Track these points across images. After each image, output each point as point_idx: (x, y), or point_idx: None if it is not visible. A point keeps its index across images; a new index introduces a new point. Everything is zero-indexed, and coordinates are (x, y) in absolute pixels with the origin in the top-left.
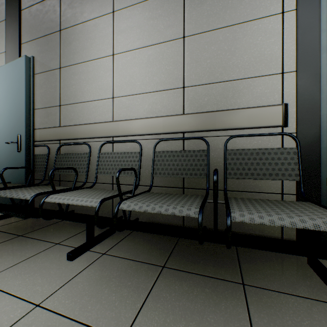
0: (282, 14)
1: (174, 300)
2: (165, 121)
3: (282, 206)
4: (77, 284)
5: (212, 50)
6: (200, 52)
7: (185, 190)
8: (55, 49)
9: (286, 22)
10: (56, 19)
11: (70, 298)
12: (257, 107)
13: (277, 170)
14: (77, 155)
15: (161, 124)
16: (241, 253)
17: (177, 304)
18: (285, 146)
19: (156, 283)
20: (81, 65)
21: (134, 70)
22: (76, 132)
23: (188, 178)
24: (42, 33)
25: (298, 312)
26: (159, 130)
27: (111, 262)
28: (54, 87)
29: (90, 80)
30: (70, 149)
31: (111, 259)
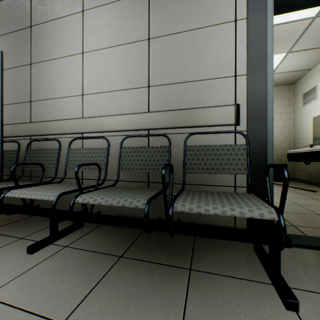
0: (235, 21)
1: (121, 286)
2: (131, 118)
3: (225, 197)
4: (31, 276)
5: (175, 53)
6: (164, 54)
7: (150, 184)
8: (26, 45)
9: (238, 30)
10: (27, 15)
11: (20, 289)
12: (213, 107)
13: (229, 165)
14: (47, 150)
15: (127, 122)
16: (197, 242)
17: (123, 290)
18: (237, 143)
19: (109, 271)
20: (52, 61)
21: (102, 68)
22: (47, 128)
23: (152, 172)
24: (13, 29)
25: (231, 291)
26: (126, 127)
27: (71, 254)
28: (25, 82)
29: (61, 77)
30: (40, 145)
31: (71, 251)
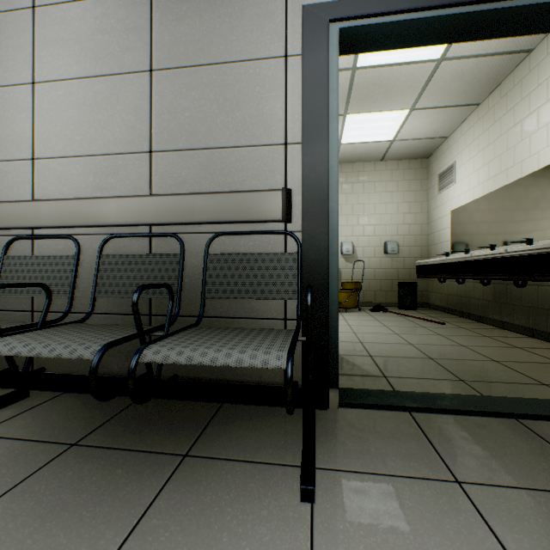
0: (286, 58)
1: (48, 494)
2: (120, 205)
3: (242, 336)
4: None
5: (193, 98)
6: (176, 98)
7: (154, 318)
8: None
9: (290, 71)
10: None
11: None
12: (251, 191)
13: (272, 285)
14: None
15: (112, 210)
16: (223, 411)
17: (48, 499)
18: (289, 251)
19: (38, 471)
20: None
21: (70, 114)
22: None
23: (157, 298)
24: None
25: (232, 483)
26: (110, 220)
27: None
28: None
29: None
30: None
31: None
